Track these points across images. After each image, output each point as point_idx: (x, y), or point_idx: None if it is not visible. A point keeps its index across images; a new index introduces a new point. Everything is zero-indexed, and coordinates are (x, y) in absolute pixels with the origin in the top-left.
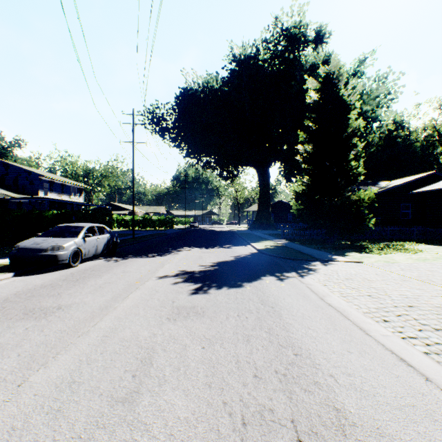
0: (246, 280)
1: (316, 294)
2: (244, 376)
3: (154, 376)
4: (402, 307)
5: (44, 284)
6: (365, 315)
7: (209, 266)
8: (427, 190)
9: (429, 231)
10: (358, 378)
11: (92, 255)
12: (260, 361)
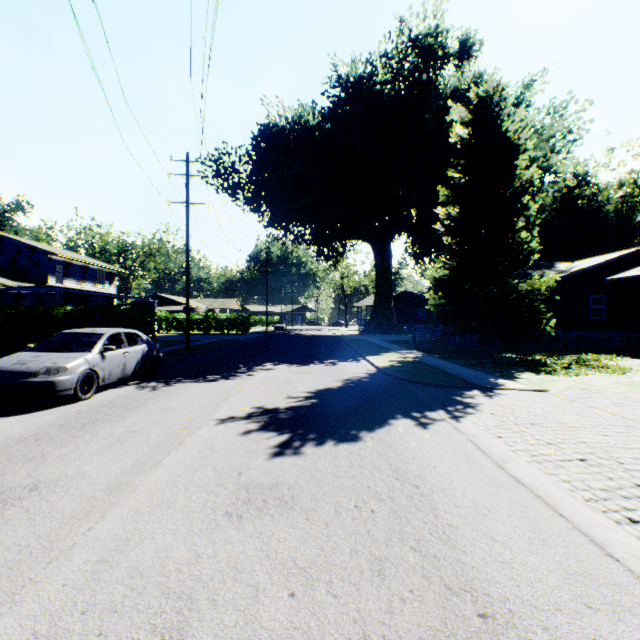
0: (365, 427)
1: (489, 456)
2: None
3: None
4: None
5: (25, 434)
6: (591, 507)
7: (303, 399)
8: (631, 276)
9: (633, 337)
10: None
11: (116, 380)
12: (411, 638)
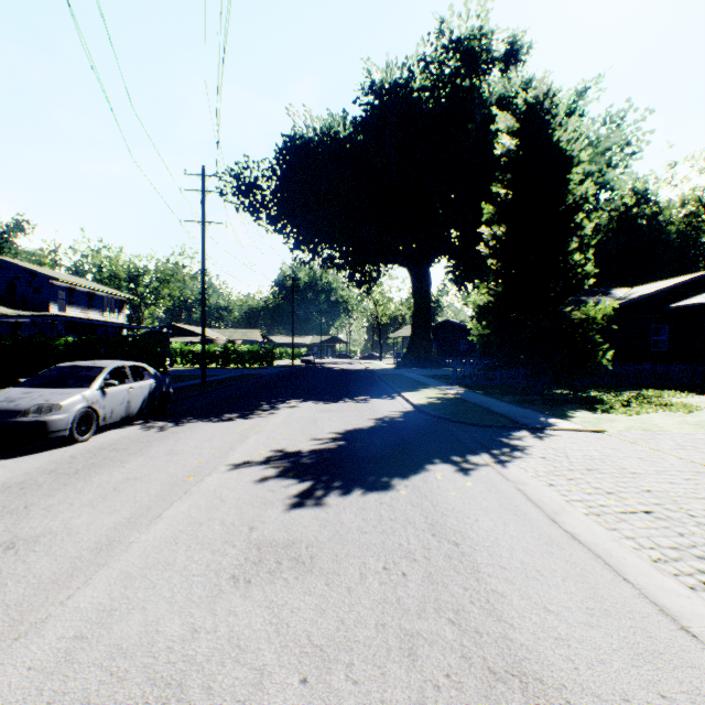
0: (399, 473)
1: (539, 508)
2: None
3: None
4: None
5: (9, 481)
6: (660, 570)
7: (329, 441)
8: (696, 304)
9: (699, 371)
10: None
11: (119, 419)
12: None
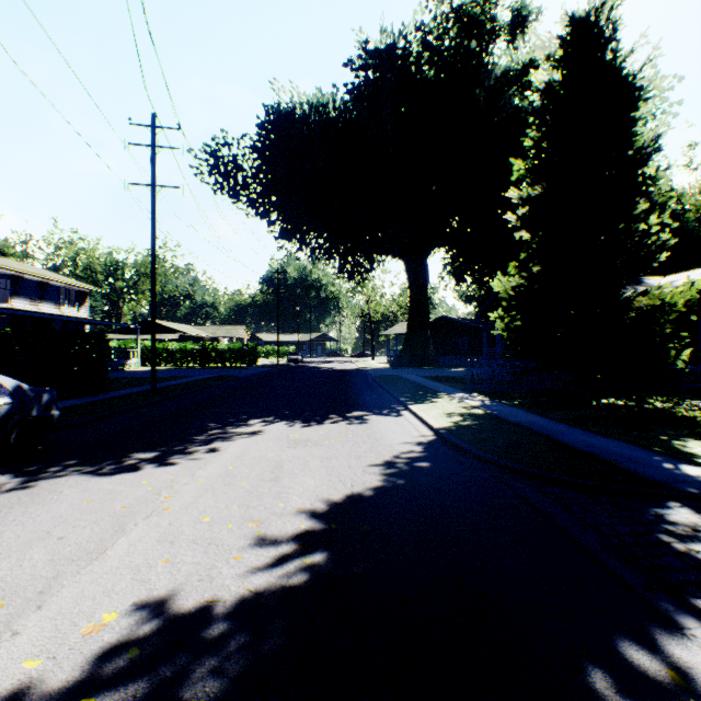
0: None
1: None
2: None
3: None
4: None
5: None
6: None
7: (291, 551)
8: None
9: None
10: None
11: None
12: None
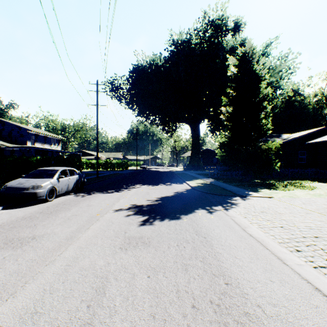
0: (183, 213)
1: (239, 225)
2: (183, 306)
3: (106, 307)
4: (309, 238)
5: (25, 216)
6: (281, 245)
7: (154, 201)
8: (318, 141)
9: (320, 171)
10: (283, 309)
11: (64, 192)
12: (196, 291)
